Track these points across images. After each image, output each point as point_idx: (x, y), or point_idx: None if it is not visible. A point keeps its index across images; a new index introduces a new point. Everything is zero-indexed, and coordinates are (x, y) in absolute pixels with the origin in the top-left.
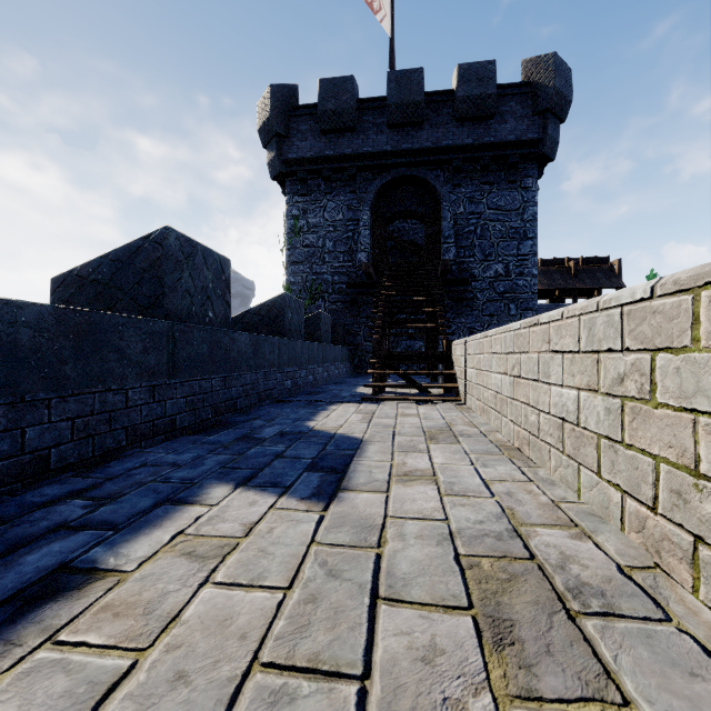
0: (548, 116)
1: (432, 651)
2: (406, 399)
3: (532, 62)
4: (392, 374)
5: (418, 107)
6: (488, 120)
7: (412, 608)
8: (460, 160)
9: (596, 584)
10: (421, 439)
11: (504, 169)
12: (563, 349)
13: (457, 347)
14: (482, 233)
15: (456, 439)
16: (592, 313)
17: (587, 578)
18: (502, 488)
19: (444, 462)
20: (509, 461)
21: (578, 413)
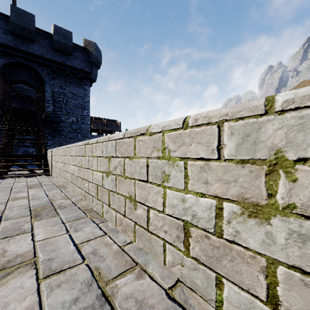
0: (93, 65)
1: (18, 223)
2: (21, 176)
3: (87, 41)
4: (14, 165)
5: (31, 32)
6: (69, 55)
7: (13, 220)
8: (55, 67)
9: (66, 206)
10: (26, 189)
11: (76, 78)
12: (72, 155)
13: (49, 152)
14: (66, 103)
15: (42, 187)
16: (76, 147)
17: (64, 205)
18: (53, 196)
19: (34, 193)
20: (59, 189)
21: (74, 172)
